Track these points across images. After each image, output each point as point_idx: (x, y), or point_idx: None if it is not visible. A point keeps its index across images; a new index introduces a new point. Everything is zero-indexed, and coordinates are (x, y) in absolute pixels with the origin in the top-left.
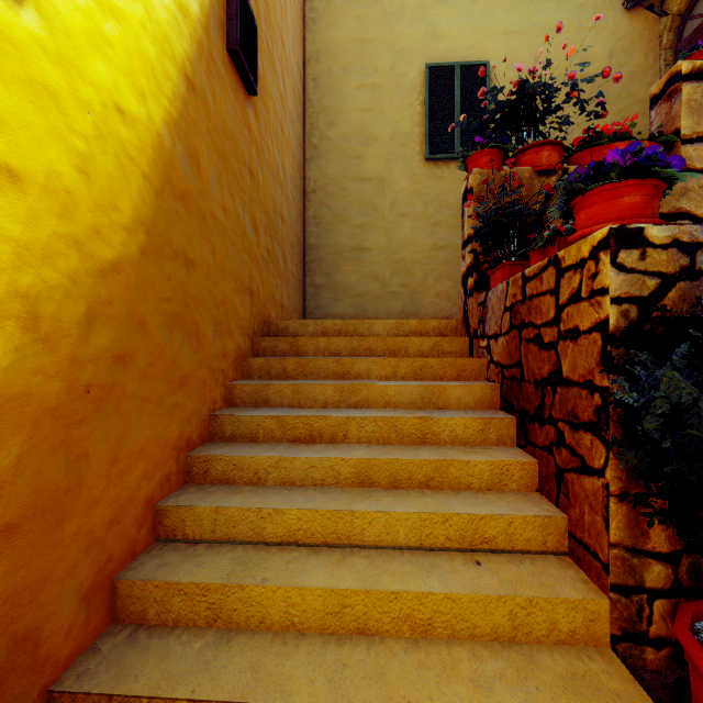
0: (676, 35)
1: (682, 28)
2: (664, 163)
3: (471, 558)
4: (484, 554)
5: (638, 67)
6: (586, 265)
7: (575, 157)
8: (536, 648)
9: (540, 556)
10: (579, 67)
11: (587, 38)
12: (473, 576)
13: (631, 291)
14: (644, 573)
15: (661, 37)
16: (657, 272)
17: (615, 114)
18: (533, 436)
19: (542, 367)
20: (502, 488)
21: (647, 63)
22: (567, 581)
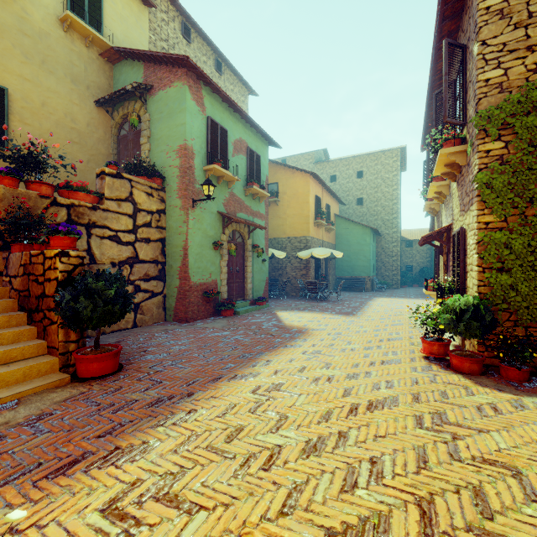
0: (118, 131)
1: (120, 130)
2: (76, 233)
3: (6, 366)
4: (12, 363)
5: (102, 137)
6: (53, 259)
7: (61, 191)
8: (33, 380)
9: (37, 357)
10: (71, 122)
11: (75, 109)
12: (7, 368)
13: (65, 269)
14: (69, 347)
15: (112, 128)
16: (73, 264)
17: (91, 156)
18: (35, 318)
19: (38, 291)
20: (20, 341)
21: (106, 137)
22: (46, 359)
